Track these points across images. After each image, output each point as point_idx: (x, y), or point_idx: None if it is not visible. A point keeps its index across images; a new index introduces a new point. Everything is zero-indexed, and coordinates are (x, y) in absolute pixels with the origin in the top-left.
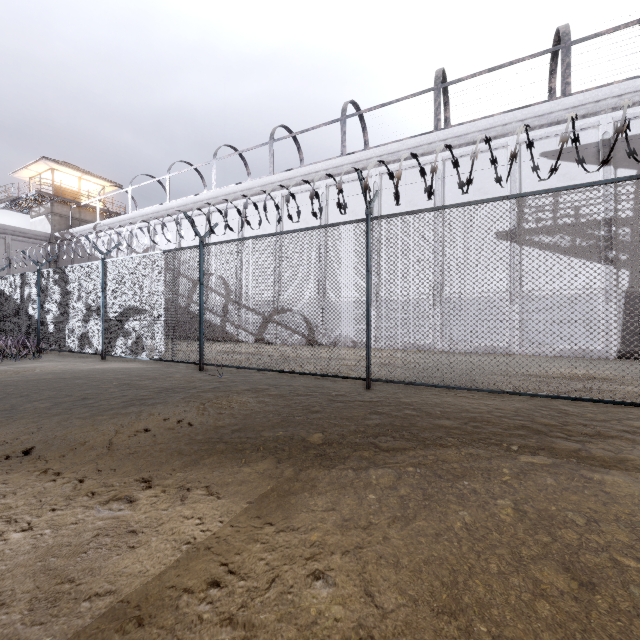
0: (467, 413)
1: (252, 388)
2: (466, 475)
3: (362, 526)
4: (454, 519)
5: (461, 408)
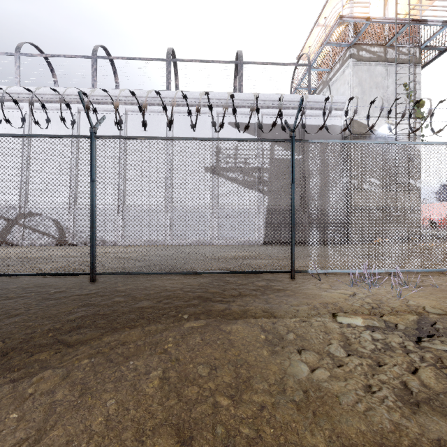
0: (165, 292)
1: None
2: (136, 353)
3: None
4: (97, 412)
5: (163, 289)
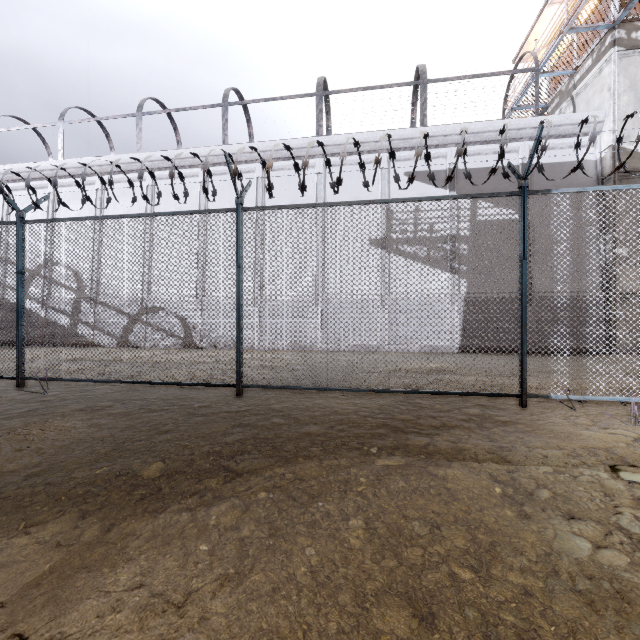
0: (335, 415)
1: (88, 407)
2: (322, 493)
3: (176, 603)
4: (298, 561)
5: (331, 410)
